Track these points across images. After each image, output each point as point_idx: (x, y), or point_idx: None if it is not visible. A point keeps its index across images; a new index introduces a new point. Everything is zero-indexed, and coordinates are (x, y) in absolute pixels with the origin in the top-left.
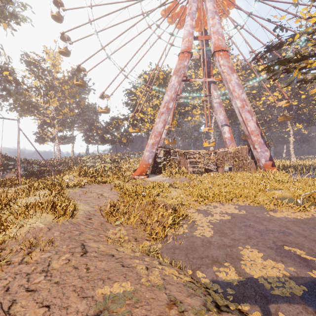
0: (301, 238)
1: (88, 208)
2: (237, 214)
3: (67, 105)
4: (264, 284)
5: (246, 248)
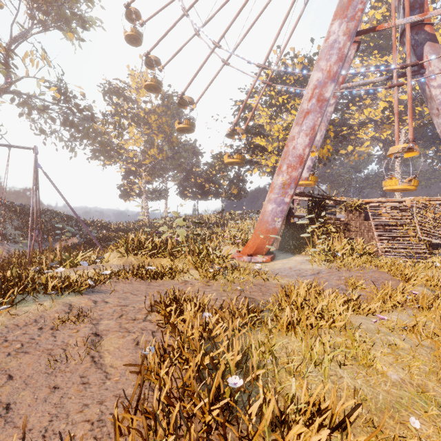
0: None
1: None
2: None
3: (155, 144)
4: None
5: None
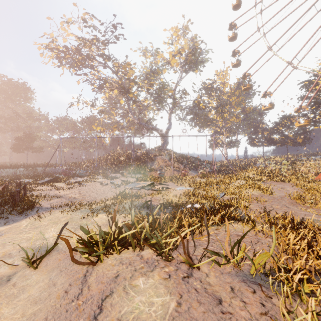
0: None
1: (277, 193)
2: None
3: (234, 114)
4: None
5: None
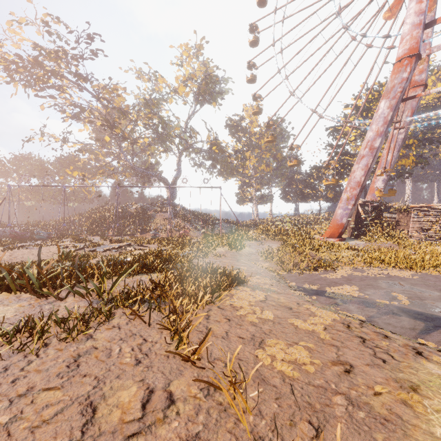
0: (437, 296)
1: (253, 251)
2: (400, 277)
3: (264, 161)
4: (328, 293)
5: (351, 286)
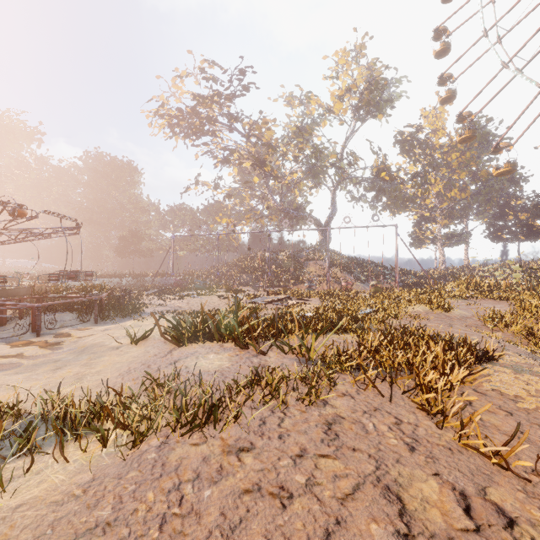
0: None
1: (465, 313)
2: None
3: (456, 185)
4: None
5: None
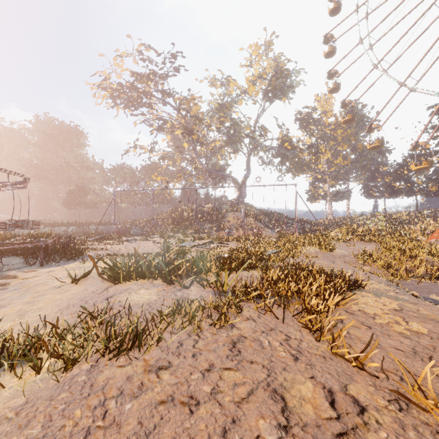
0: None
1: (345, 253)
2: None
3: (340, 154)
4: None
5: None
